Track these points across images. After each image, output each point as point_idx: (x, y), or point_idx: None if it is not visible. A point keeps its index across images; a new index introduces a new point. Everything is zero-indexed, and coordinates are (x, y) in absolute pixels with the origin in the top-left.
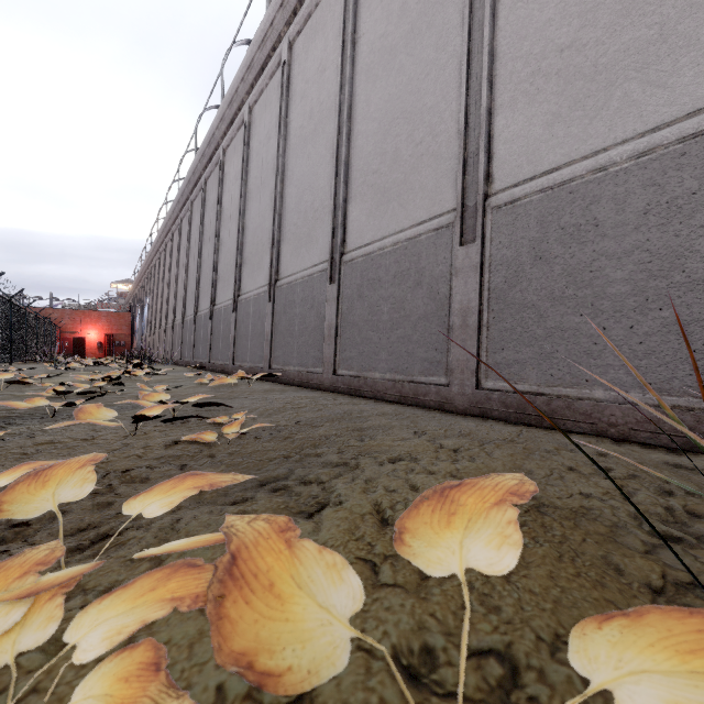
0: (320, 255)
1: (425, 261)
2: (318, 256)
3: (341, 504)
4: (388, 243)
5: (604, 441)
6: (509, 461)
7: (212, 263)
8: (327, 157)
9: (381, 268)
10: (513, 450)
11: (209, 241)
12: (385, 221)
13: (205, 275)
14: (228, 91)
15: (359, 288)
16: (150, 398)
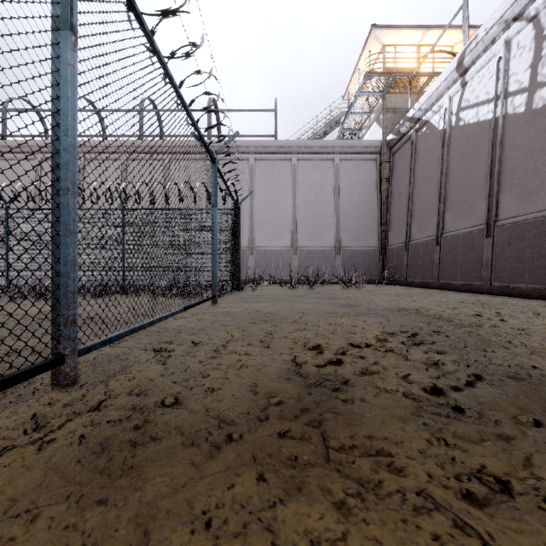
0: None
1: None
2: None
3: None
4: None
5: None
6: None
7: None
8: None
9: None
10: None
11: None
12: None
13: None
14: None
15: None
16: None
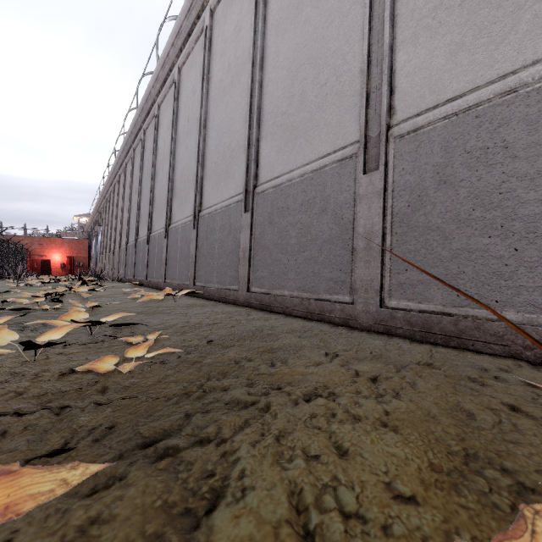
0: (236, 188)
1: (329, 189)
2: (234, 189)
3: (244, 498)
4: (296, 175)
5: (522, 365)
6: (440, 398)
7: (149, 198)
8: (242, 104)
9: (289, 198)
10: (435, 379)
11: (147, 180)
12: (293, 156)
13: (143, 208)
14: (161, 55)
15: (269, 216)
16: (68, 317)
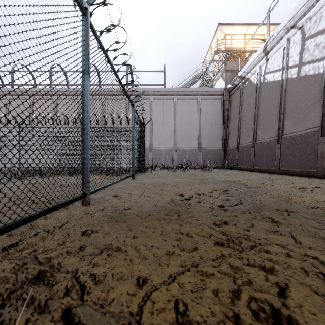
0: None
1: None
2: None
3: None
4: None
5: None
6: None
7: None
8: None
9: None
10: None
11: None
12: None
13: None
14: None
15: None
16: None
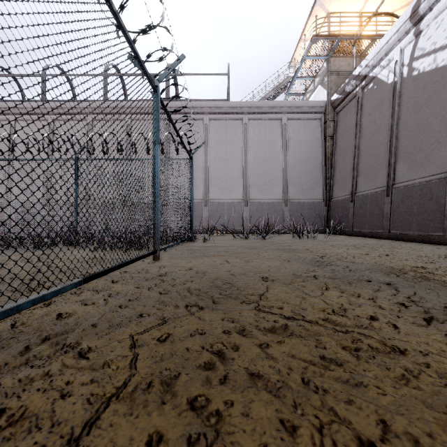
0: None
1: None
2: None
3: None
4: None
5: None
6: None
7: None
8: None
9: None
10: None
11: None
12: None
13: None
14: None
15: None
16: None
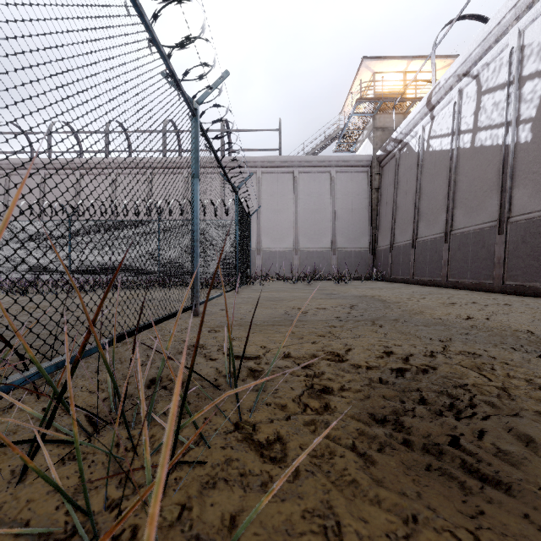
0: None
1: None
2: None
3: None
4: None
5: None
6: None
7: None
8: None
9: None
10: None
11: None
12: None
13: None
14: None
15: None
16: None
